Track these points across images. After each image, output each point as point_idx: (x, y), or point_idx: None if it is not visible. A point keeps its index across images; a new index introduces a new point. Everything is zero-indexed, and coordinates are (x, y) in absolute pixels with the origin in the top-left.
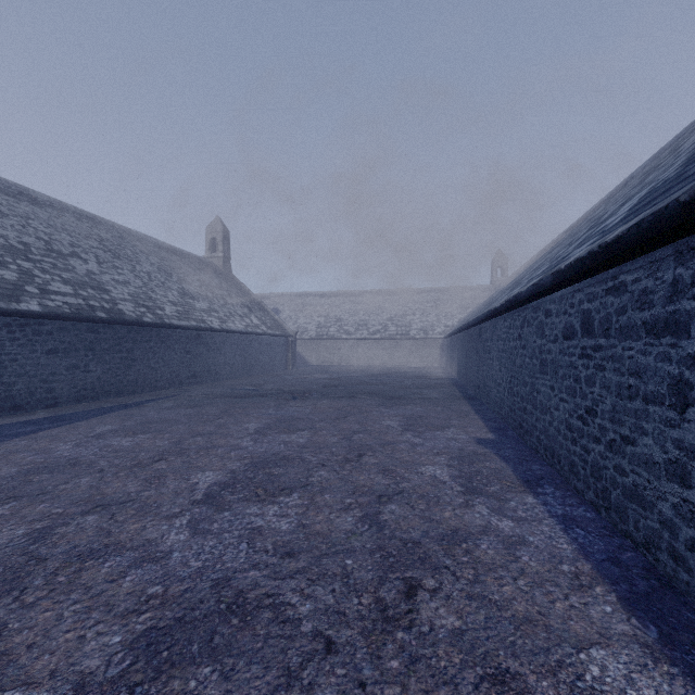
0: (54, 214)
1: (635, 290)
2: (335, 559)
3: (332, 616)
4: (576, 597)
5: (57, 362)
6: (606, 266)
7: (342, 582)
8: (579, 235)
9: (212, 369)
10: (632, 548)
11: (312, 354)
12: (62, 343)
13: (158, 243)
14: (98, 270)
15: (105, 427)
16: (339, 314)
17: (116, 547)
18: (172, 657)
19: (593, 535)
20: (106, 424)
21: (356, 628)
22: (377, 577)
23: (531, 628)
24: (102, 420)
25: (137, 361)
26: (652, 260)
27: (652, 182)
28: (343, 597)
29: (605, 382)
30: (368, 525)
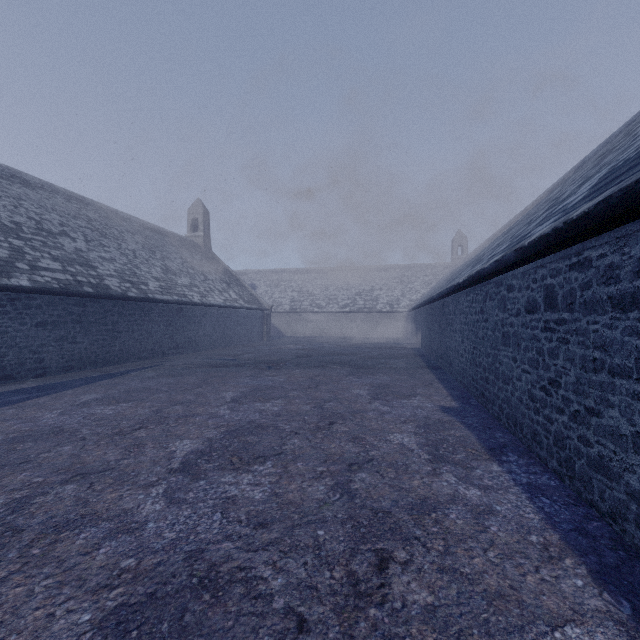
0: (45, 195)
1: (601, 265)
2: (307, 530)
3: (304, 591)
4: (546, 570)
5: (46, 334)
6: (570, 242)
7: (314, 554)
8: (538, 214)
9: (193, 340)
10: (598, 518)
11: (286, 326)
12: (51, 316)
13: (142, 223)
14: (85, 248)
15: (90, 396)
16: (311, 289)
17: (92, 518)
18: (141, 637)
19: (558, 504)
20: (91, 392)
21: (328, 604)
22: (348, 548)
23: (504, 603)
24: (88, 389)
25: (122, 333)
26: (618, 235)
27: (610, 163)
28: (315, 571)
29: (569, 355)
30: (339, 493)
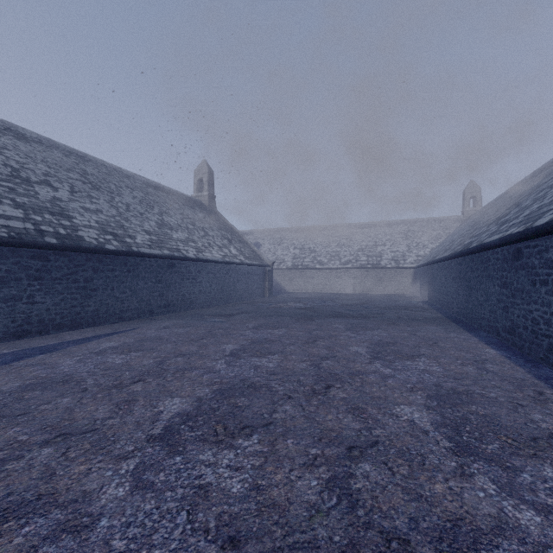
0: (39, 149)
1: None
2: None
3: None
4: None
5: None
6: None
7: None
8: None
9: (187, 298)
10: None
11: (288, 282)
12: None
13: (147, 182)
14: (67, 198)
15: None
16: (313, 246)
17: None
18: None
19: None
20: None
21: None
22: None
23: None
24: None
25: (98, 290)
26: None
27: None
28: None
29: None
30: None
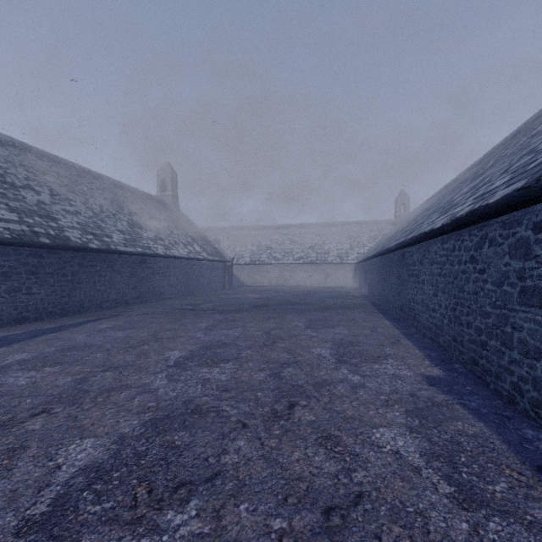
0: (15, 152)
1: None
2: None
3: None
4: None
5: None
6: None
7: None
8: (541, 142)
9: (157, 290)
10: None
11: (246, 276)
12: (2, 267)
13: (114, 182)
14: (49, 201)
15: (20, 355)
16: (269, 243)
17: None
18: None
19: None
20: (25, 350)
21: None
22: None
23: None
24: (24, 346)
25: (83, 283)
26: None
27: None
28: None
29: None
30: None
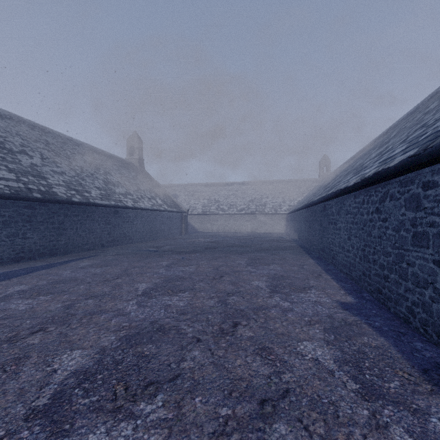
0: (12, 124)
1: None
2: None
3: None
4: None
5: None
6: None
7: None
8: (432, 118)
9: (127, 235)
10: None
11: (199, 224)
12: (2, 217)
13: (92, 148)
14: (40, 164)
15: (19, 287)
16: (217, 197)
17: None
18: None
19: None
20: (23, 283)
21: None
22: None
23: None
24: (22, 280)
25: (67, 230)
26: None
27: None
28: None
29: None
30: None
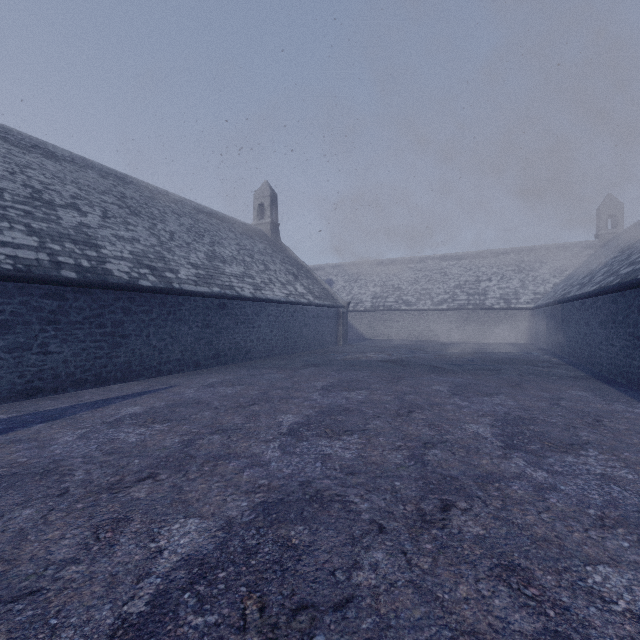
0: (71, 169)
1: None
2: None
3: None
4: None
5: None
6: None
7: None
8: None
9: (241, 346)
10: None
11: (367, 327)
12: None
13: (198, 207)
14: (97, 224)
15: None
16: (397, 283)
17: None
18: None
19: None
20: None
21: None
22: None
23: None
24: None
25: (130, 337)
26: None
27: None
28: None
29: None
30: None
